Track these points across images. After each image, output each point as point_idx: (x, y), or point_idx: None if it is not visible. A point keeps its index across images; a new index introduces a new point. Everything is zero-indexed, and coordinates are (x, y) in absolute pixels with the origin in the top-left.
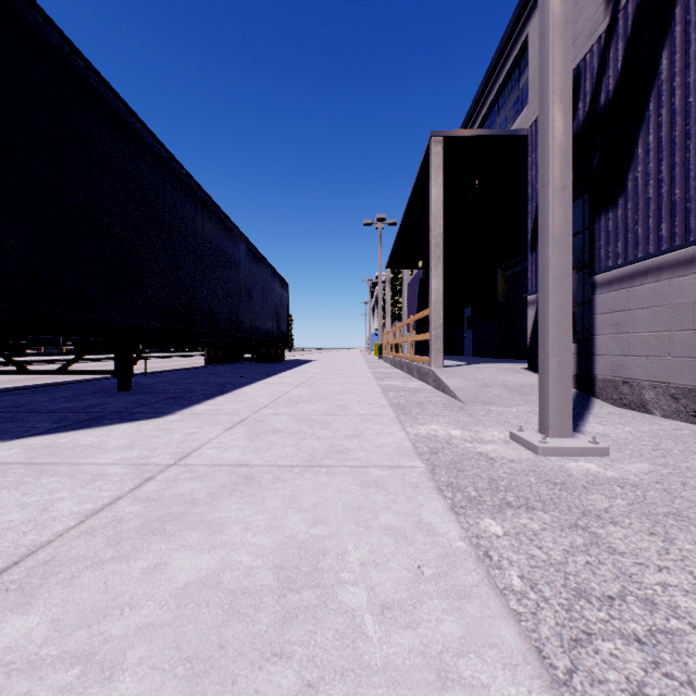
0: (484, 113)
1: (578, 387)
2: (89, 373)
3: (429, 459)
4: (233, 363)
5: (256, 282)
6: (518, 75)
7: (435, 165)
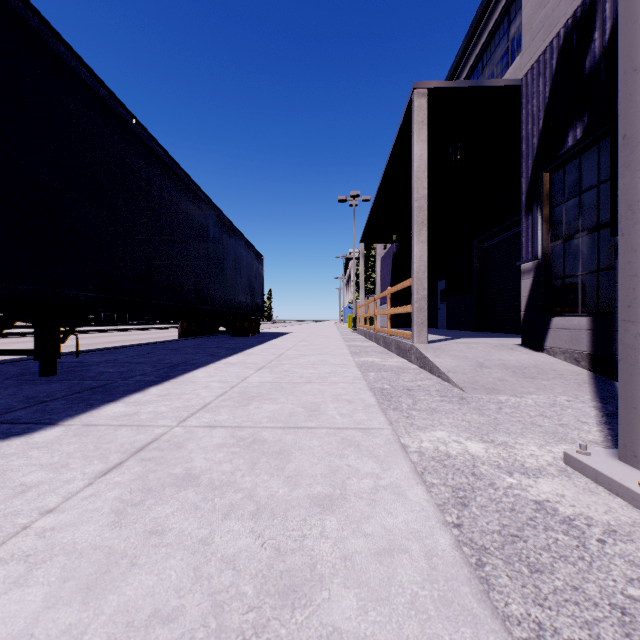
0: (466, 74)
1: (593, 369)
2: (4, 354)
3: (460, 524)
4: (206, 336)
5: (227, 253)
6: (507, 25)
7: (418, 120)
